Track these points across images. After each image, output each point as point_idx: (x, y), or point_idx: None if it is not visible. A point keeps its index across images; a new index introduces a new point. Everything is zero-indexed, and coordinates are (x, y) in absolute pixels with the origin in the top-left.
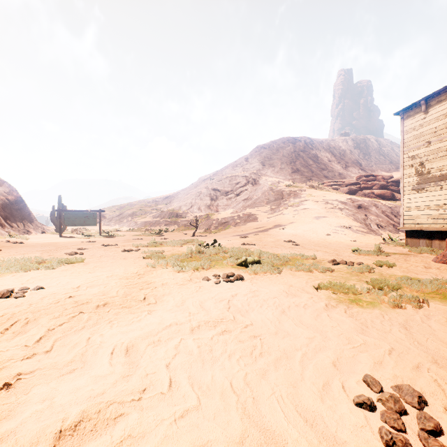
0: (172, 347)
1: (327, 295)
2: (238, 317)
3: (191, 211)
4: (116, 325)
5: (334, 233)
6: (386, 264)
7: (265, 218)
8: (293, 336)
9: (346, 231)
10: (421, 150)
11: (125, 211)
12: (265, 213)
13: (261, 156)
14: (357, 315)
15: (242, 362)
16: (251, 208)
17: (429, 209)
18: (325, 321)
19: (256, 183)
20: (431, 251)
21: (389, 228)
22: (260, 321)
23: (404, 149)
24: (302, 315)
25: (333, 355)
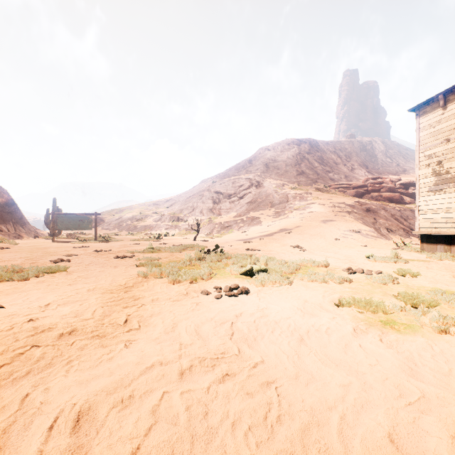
0: (148, 411)
1: (352, 315)
2: (244, 349)
3: (192, 214)
4: (75, 369)
5: (343, 238)
6: (409, 273)
7: (270, 221)
8: (321, 383)
9: (355, 235)
10: (439, 148)
11: (124, 215)
12: (270, 216)
13: (265, 158)
14: (397, 345)
15: (253, 438)
16: (255, 211)
17: (448, 212)
18: (359, 356)
19: (260, 185)
20: (451, 257)
21: (399, 232)
22: (274, 356)
23: (419, 148)
24: (326, 345)
25: (386, 421)
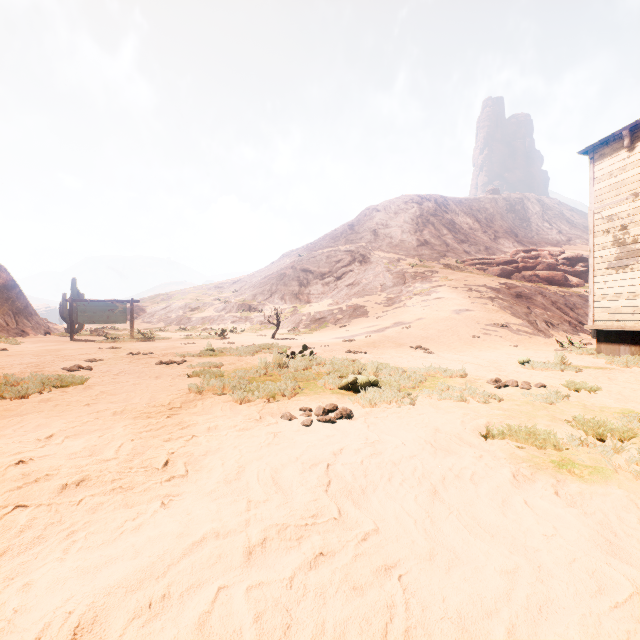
0: (192, 624)
1: (508, 452)
2: (347, 508)
3: (270, 302)
4: (78, 547)
5: (484, 335)
6: (585, 386)
7: (380, 312)
8: (471, 568)
9: (501, 331)
10: (623, 207)
11: (174, 303)
12: (380, 305)
13: (373, 223)
14: (582, 501)
15: None
16: (359, 297)
17: (637, 298)
18: (527, 520)
19: (366, 261)
20: None
21: (563, 327)
22: (393, 520)
23: (594, 206)
24: (473, 501)
25: (584, 639)
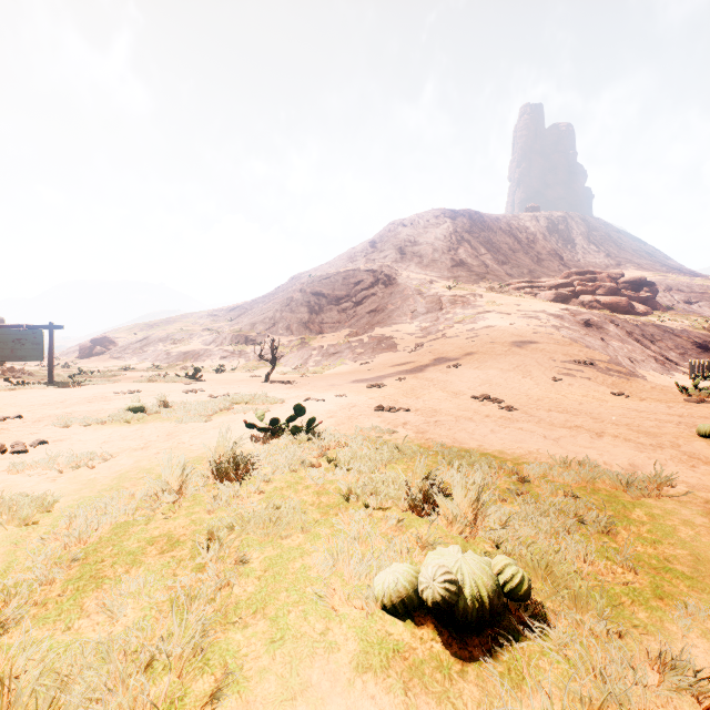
0: None
1: None
2: None
3: (272, 332)
4: None
5: (566, 376)
6: None
7: (412, 344)
8: None
9: (587, 371)
10: None
11: (153, 333)
12: (411, 335)
13: (398, 239)
14: None
15: None
16: (384, 327)
17: None
18: None
19: (392, 282)
20: None
21: (651, 365)
22: None
23: None
24: None
25: None
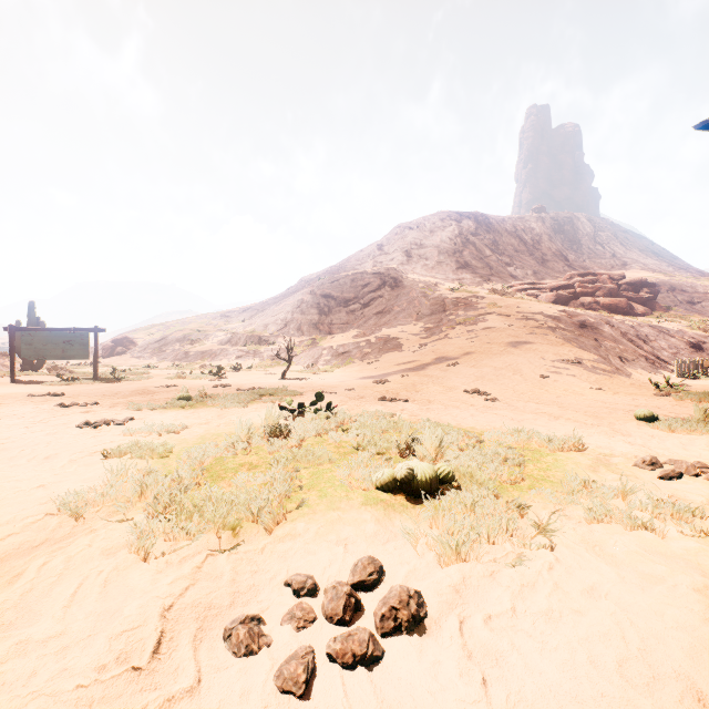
0: None
1: None
2: None
3: (284, 333)
4: None
5: (553, 374)
6: None
7: (416, 345)
8: None
9: (574, 369)
10: None
11: (171, 334)
12: (416, 336)
13: (405, 242)
14: None
15: None
16: (390, 328)
17: None
18: None
19: (398, 285)
20: None
21: (640, 363)
22: None
23: None
24: None
25: None
